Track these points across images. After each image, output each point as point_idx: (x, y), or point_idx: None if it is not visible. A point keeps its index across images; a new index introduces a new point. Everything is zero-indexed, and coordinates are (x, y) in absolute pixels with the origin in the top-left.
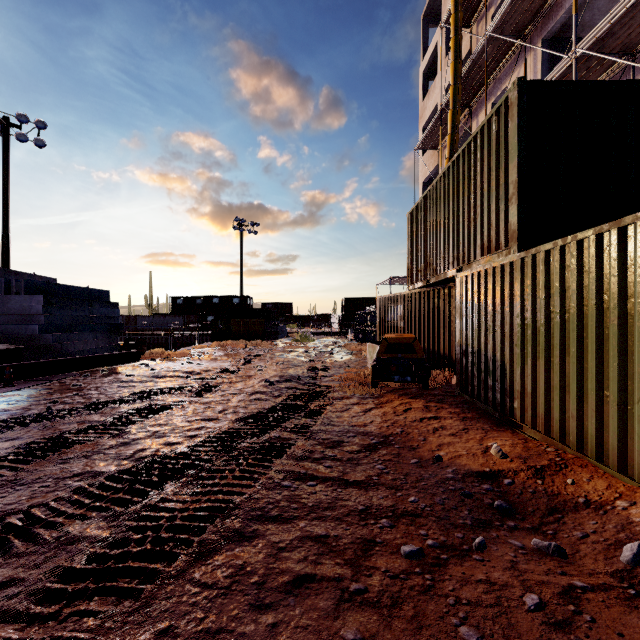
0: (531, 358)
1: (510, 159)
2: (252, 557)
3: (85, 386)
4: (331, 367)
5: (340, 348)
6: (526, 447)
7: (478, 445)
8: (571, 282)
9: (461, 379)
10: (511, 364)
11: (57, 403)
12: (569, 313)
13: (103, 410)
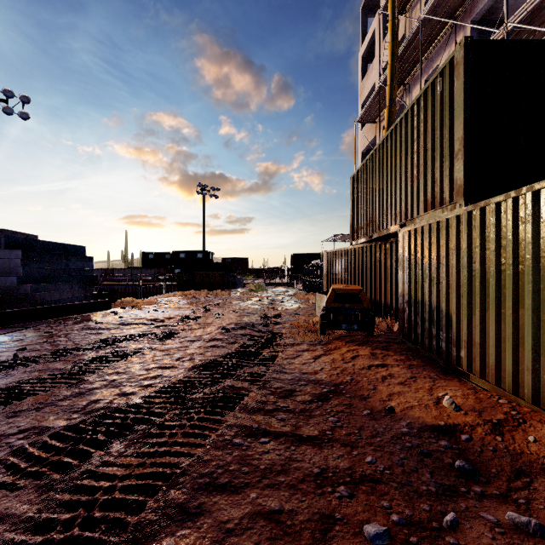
0: (479, 309)
1: (456, 117)
2: (195, 544)
3: (56, 333)
4: (282, 315)
5: (290, 297)
6: (478, 398)
7: (428, 395)
8: (526, 233)
9: (404, 327)
10: (457, 314)
11: (25, 350)
12: (523, 265)
13: (66, 357)
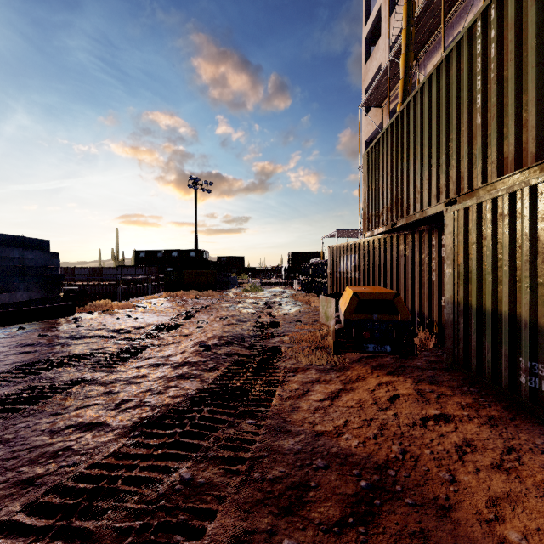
0: None
1: None
2: None
3: None
4: (280, 323)
5: (288, 298)
6: None
7: None
8: None
9: (455, 347)
10: None
11: None
12: None
13: None
